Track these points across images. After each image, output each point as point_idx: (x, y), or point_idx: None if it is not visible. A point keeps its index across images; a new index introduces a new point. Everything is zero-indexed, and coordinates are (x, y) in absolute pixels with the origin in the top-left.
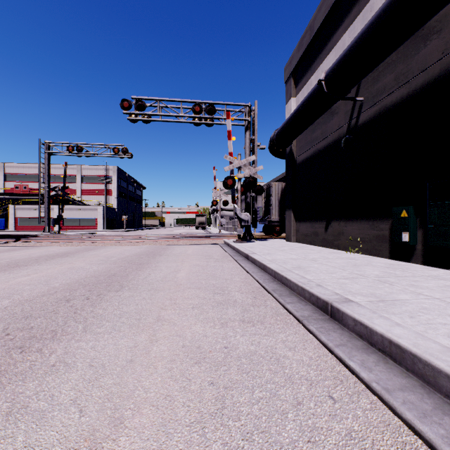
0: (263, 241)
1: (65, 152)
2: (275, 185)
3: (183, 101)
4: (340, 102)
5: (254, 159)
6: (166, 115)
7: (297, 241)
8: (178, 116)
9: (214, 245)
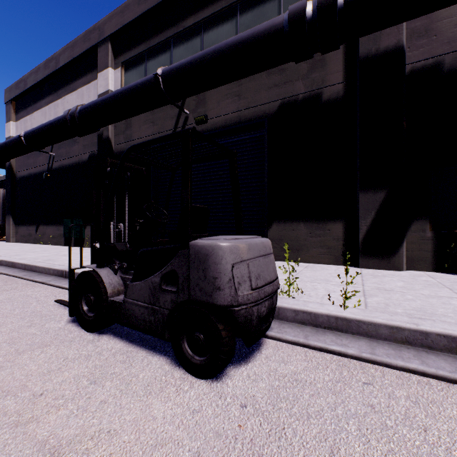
0: None
1: None
2: None
3: None
4: (44, 148)
5: None
6: None
7: (17, 241)
8: None
9: None
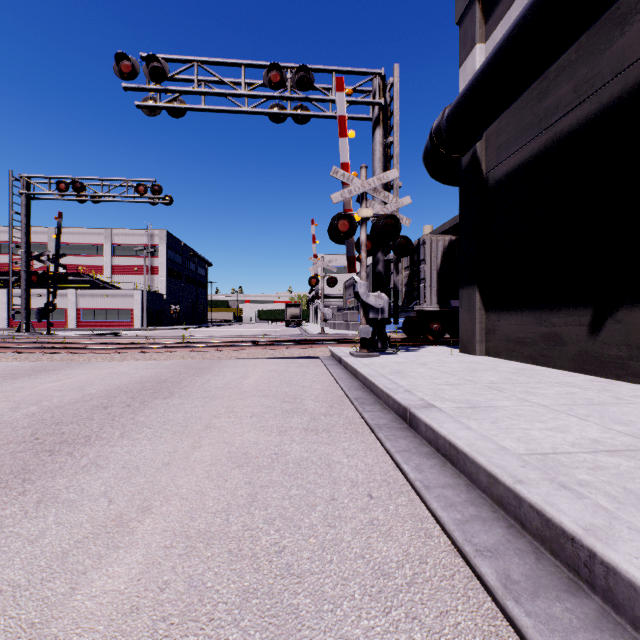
0: (412, 352)
1: (54, 194)
2: (431, 242)
3: (247, 64)
4: None
5: (396, 176)
6: (213, 93)
7: (491, 354)
8: (236, 95)
9: (311, 360)
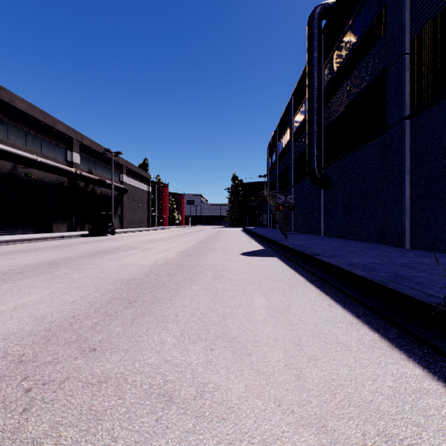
0: None
1: None
2: None
3: None
4: None
5: None
6: None
7: None
8: None
9: None
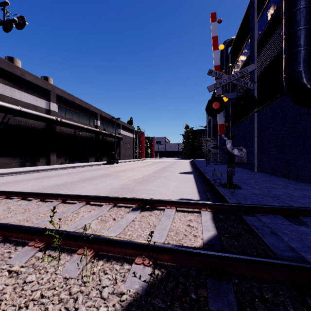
0: None
1: None
2: None
3: None
4: None
5: None
6: None
7: None
8: None
9: None
